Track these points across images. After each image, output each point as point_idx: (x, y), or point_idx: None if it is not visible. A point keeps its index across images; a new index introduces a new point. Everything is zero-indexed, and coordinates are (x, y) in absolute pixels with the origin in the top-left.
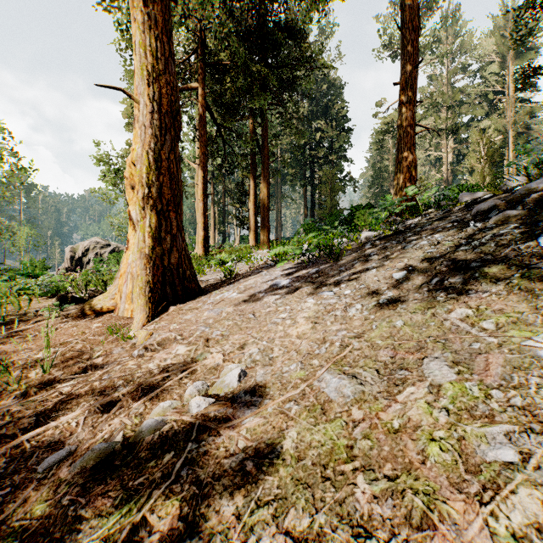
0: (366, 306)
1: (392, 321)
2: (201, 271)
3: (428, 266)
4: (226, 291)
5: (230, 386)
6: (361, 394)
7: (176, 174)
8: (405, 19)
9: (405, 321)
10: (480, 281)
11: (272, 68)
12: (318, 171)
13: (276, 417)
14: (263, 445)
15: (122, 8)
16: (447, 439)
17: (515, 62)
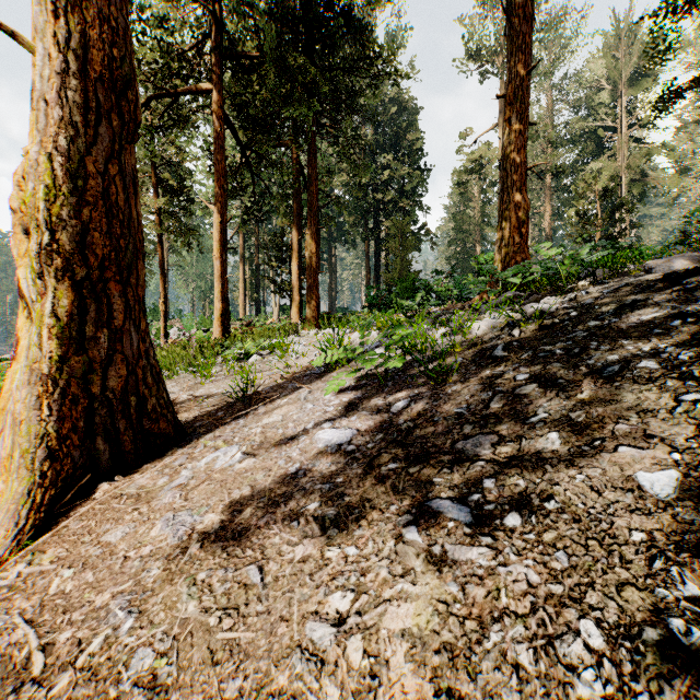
0: (626, 648)
1: None
2: (207, 371)
3: None
4: (223, 443)
5: None
6: None
7: (125, 206)
8: (514, 3)
9: None
10: None
11: (323, 71)
12: (385, 221)
13: None
14: None
15: None
16: None
17: (629, 91)
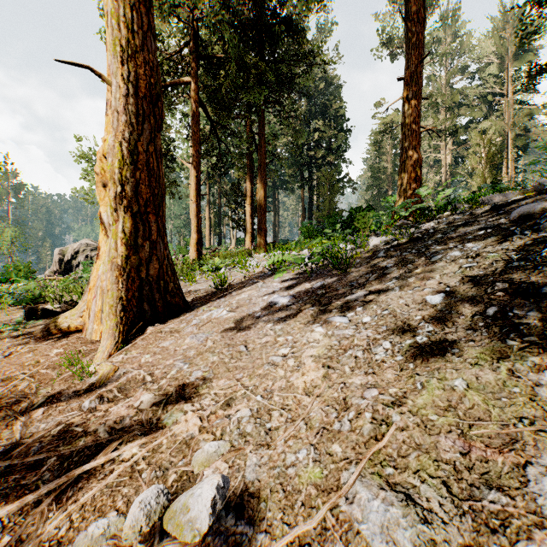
0: (398, 346)
1: (446, 379)
2: (192, 278)
3: (473, 288)
4: (215, 308)
5: (195, 527)
6: None
7: (157, 170)
8: (410, 11)
9: (469, 382)
10: None
11: (269, 63)
12: (316, 172)
13: None
14: None
15: None
16: None
17: (514, 63)
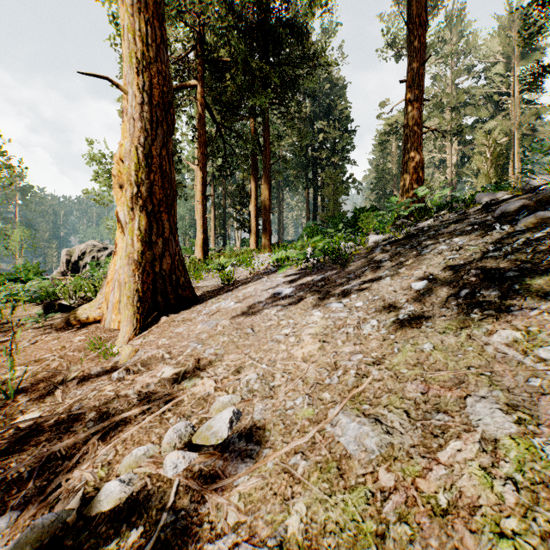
0: (383, 323)
1: (418, 344)
2: (199, 276)
3: (452, 275)
4: (223, 300)
5: (218, 436)
6: (390, 447)
7: (169, 172)
8: (412, 14)
9: (435, 345)
10: (523, 294)
11: (274, 66)
12: (321, 173)
13: (277, 476)
14: (260, 521)
15: (117, 2)
16: (524, 535)
17: (520, 63)
